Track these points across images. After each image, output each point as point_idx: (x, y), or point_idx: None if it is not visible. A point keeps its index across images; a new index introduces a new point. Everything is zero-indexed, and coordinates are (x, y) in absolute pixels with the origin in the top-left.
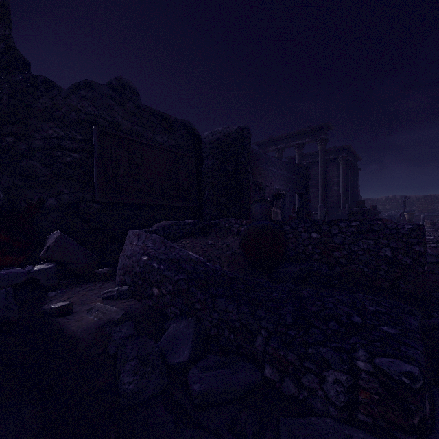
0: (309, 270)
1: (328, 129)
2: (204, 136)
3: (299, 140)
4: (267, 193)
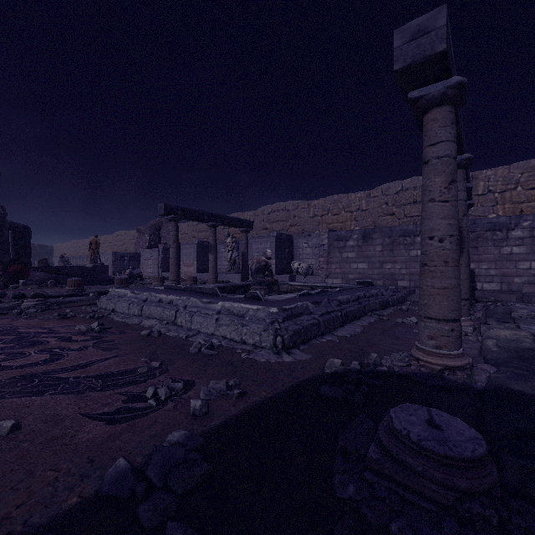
0: None
1: None
2: None
3: None
4: None
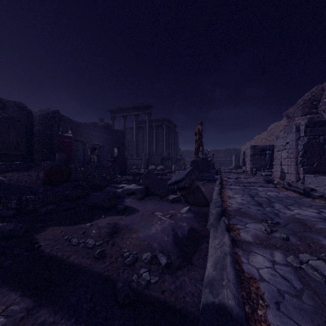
0: (77, 185)
1: (152, 107)
2: (35, 111)
3: (135, 111)
4: (87, 147)
